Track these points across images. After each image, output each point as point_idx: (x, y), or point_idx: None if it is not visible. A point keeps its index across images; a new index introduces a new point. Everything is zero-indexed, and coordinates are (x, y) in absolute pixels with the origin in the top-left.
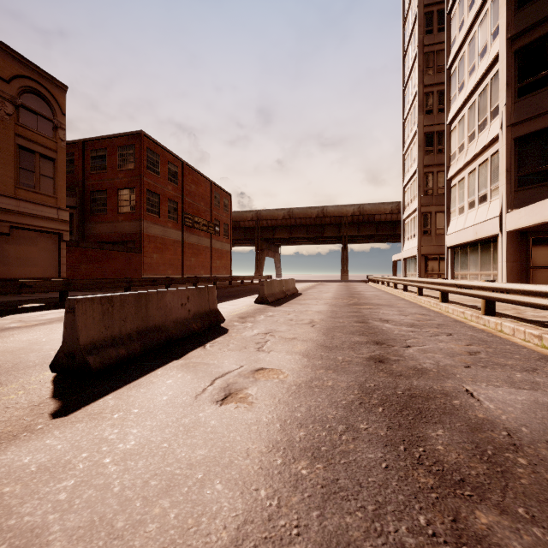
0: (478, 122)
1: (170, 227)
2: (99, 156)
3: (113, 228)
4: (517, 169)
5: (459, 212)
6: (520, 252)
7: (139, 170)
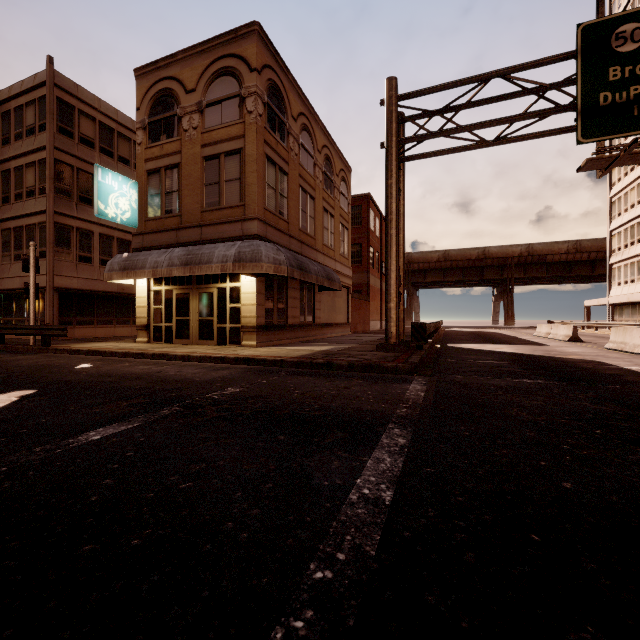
0: None
1: (376, 276)
2: None
3: None
4: None
5: None
6: None
7: (365, 228)
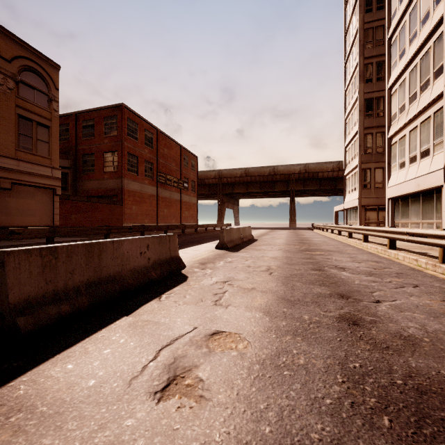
0: (419, 84)
1: (147, 183)
2: (89, 125)
3: (100, 184)
4: None
5: (400, 167)
6: None
7: (120, 136)
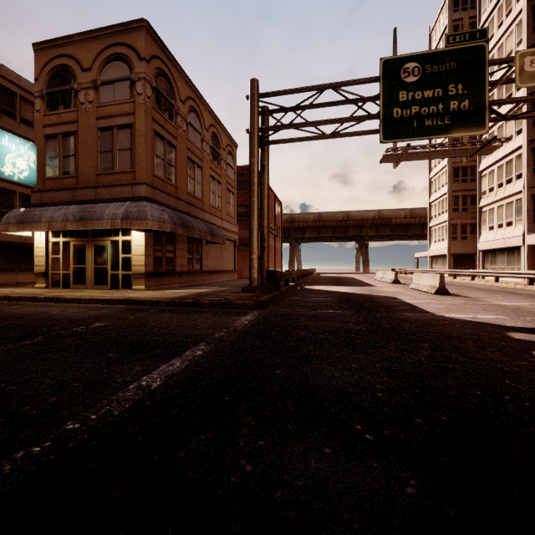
0: (505, 178)
1: None
2: None
3: None
4: (533, 212)
5: (489, 229)
6: (534, 256)
7: None
